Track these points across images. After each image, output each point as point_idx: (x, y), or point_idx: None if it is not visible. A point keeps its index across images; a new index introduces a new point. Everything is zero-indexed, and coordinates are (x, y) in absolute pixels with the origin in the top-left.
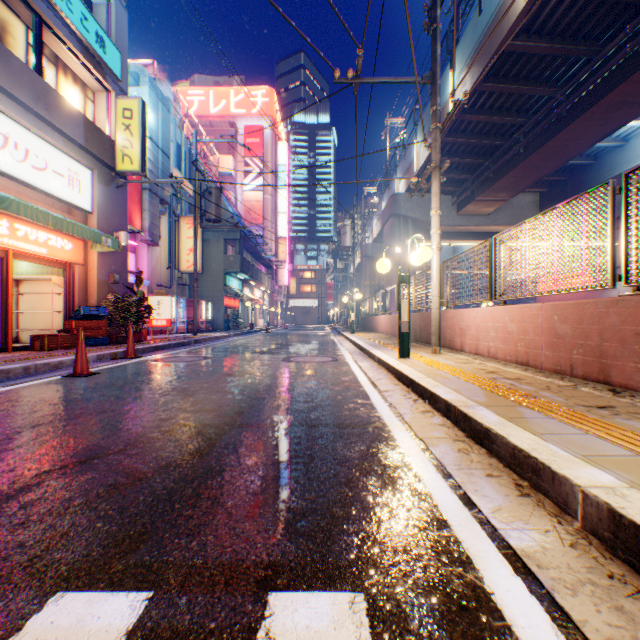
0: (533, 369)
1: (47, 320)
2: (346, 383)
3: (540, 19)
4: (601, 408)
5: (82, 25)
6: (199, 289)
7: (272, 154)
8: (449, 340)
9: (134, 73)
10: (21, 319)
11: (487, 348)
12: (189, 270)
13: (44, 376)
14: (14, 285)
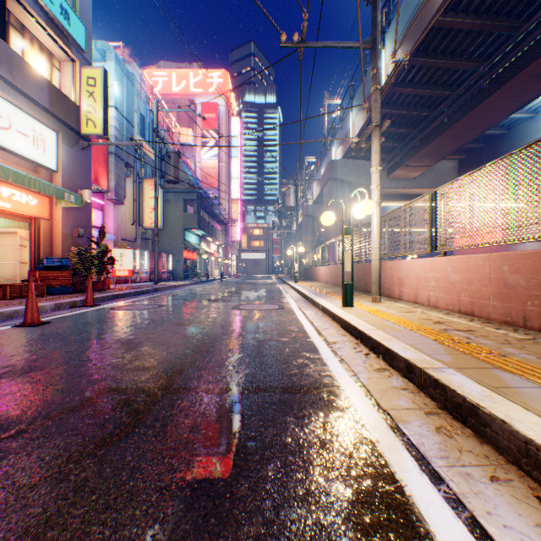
0: (479, 319)
1: (14, 270)
2: (293, 333)
3: None
4: None
5: None
6: (161, 243)
7: (226, 127)
8: (387, 289)
9: (101, 49)
10: None
11: (427, 297)
12: (151, 226)
13: None
14: None
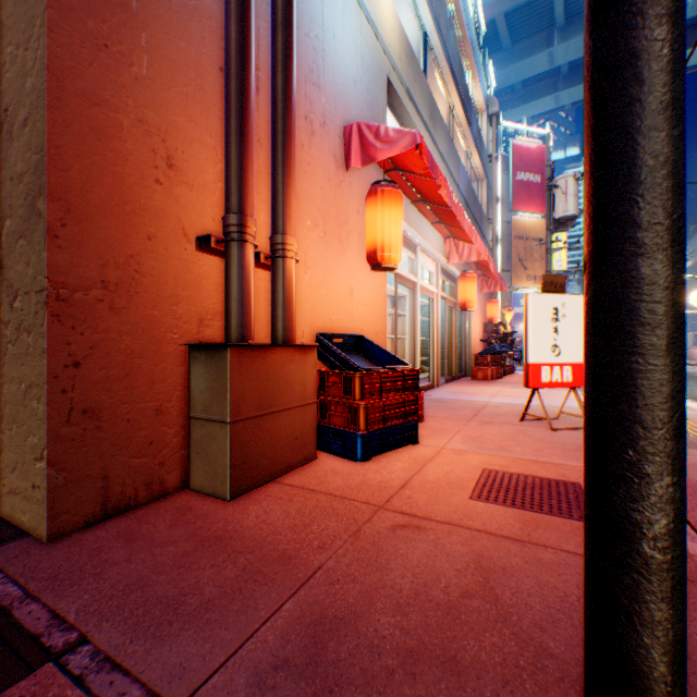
0: None
1: None
2: None
3: None
4: None
5: None
6: None
7: None
8: (689, 357)
9: None
10: None
11: None
12: None
13: None
14: None
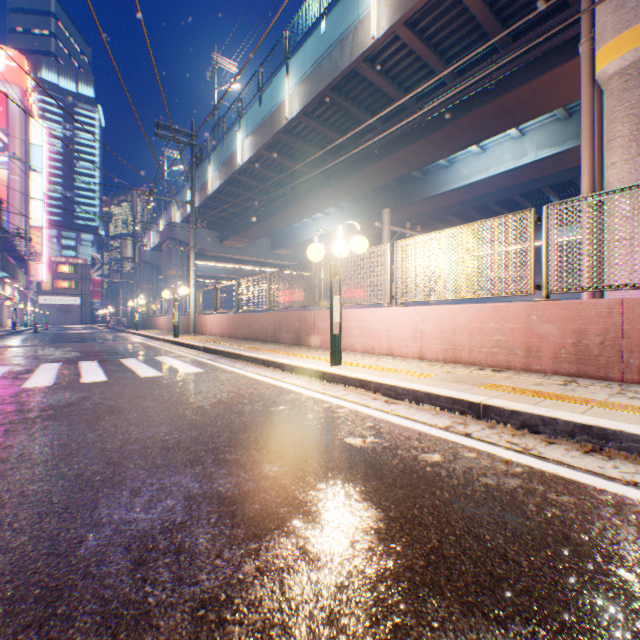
0: (225, 337)
1: None
2: (151, 346)
3: (250, 172)
4: (226, 341)
5: None
6: None
7: (23, 130)
8: (202, 330)
9: None
10: None
11: (214, 332)
12: None
13: None
14: None
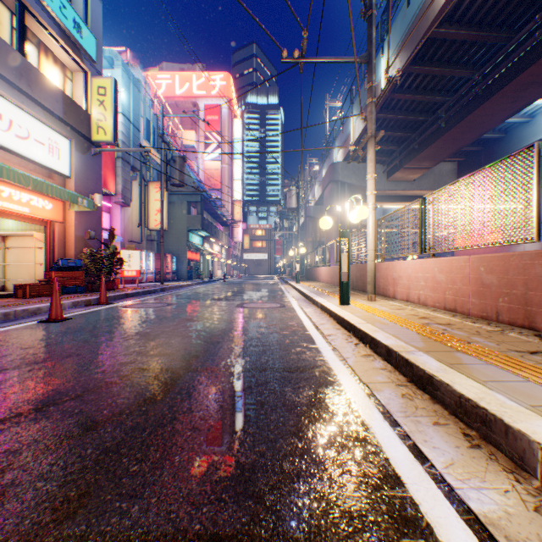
0: (461, 315)
1: (30, 271)
2: (293, 327)
3: (461, 9)
4: (533, 353)
5: (61, 12)
6: (166, 244)
7: (229, 129)
8: (383, 288)
9: (109, 57)
10: (7, 270)
11: (417, 296)
12: (157, 228)
13: (22, 321)
14: (1, 240)
